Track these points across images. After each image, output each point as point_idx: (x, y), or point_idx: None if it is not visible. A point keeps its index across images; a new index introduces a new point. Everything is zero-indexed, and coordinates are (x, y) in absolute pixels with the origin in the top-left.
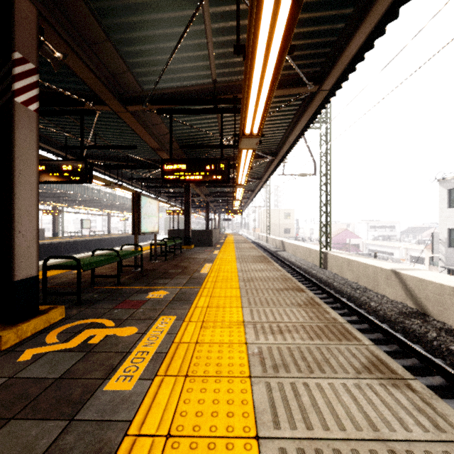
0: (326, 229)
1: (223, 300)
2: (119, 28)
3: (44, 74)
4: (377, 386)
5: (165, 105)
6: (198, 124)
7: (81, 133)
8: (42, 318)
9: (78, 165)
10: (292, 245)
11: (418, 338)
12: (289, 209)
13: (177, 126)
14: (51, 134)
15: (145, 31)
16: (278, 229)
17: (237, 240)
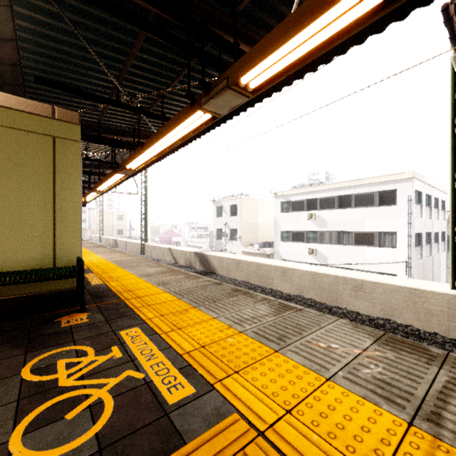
0: (145, 229)
1: (89, 255)
2: None
3: None
4: (131, 257)
5: None
6: None
7: None
8: None
9: None
10: (123, 241)
11: None
12: (122, 212)
13: None
14: None
15: None
16: (112, 230)
17: None
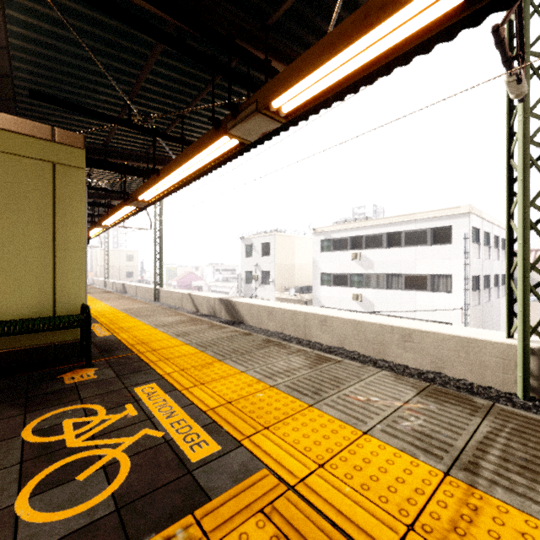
0: (160, 272)
1: (92, 302)
2: None
3: None
4: (144, 305)
5: None
6: None
7: None
8: None
9: None
10: (134, 286)
11: None
12: (132, 250)
13: None
14: None
15: None
16: (119, 272)
17: None
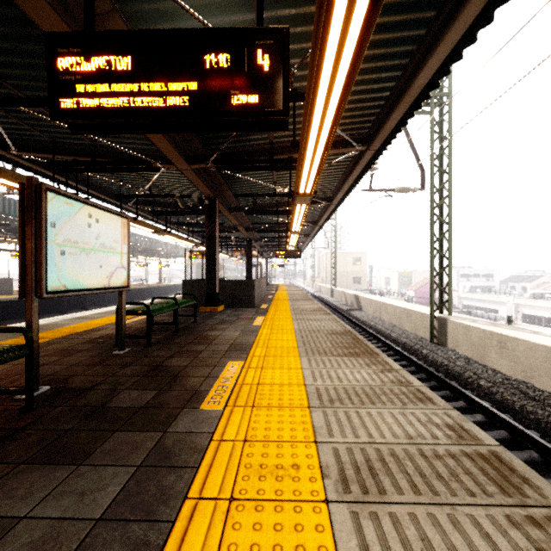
0: (440, 279)
1: None
2: None
3: None
4: None
5: None
6: None
7: None
8: None
9: None
10: (374, 302)
11: None
12: (359, 252)
13: None
14: None
15: None
16: (345, 278)
17: (294, 295)
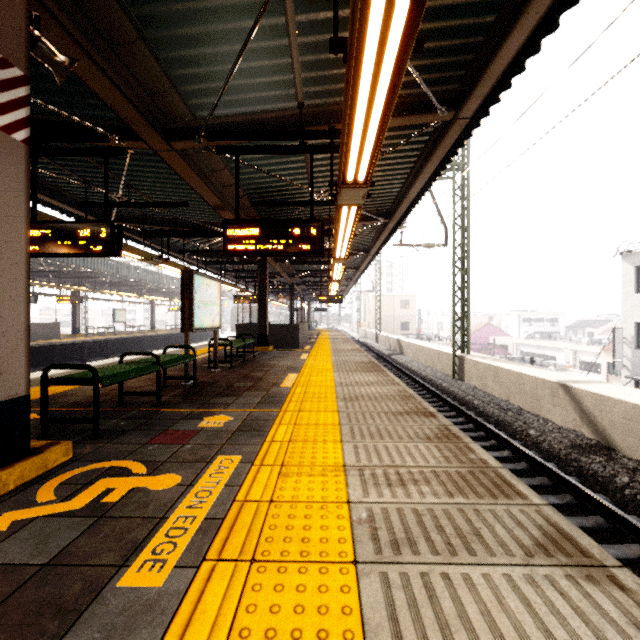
0: (462, 323)
1: (313, 430)
2: (157, 21)
3: (49, 93)
4: (562, 579)
5: (228, 140)
6: (278, 170)
7: (106, 182)
8: (34, 461)
9: (100, 229)
10: (413, 345)
11: (601, 484)
12: (408, 295)
13: (247, 173)
14: (65, 186)
15: (197, 26)
16: (392, 323)
17: (335, 339)
